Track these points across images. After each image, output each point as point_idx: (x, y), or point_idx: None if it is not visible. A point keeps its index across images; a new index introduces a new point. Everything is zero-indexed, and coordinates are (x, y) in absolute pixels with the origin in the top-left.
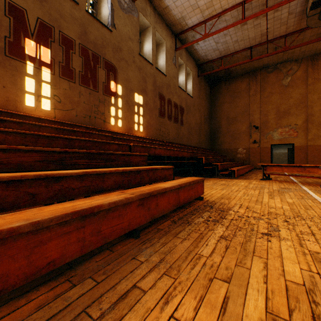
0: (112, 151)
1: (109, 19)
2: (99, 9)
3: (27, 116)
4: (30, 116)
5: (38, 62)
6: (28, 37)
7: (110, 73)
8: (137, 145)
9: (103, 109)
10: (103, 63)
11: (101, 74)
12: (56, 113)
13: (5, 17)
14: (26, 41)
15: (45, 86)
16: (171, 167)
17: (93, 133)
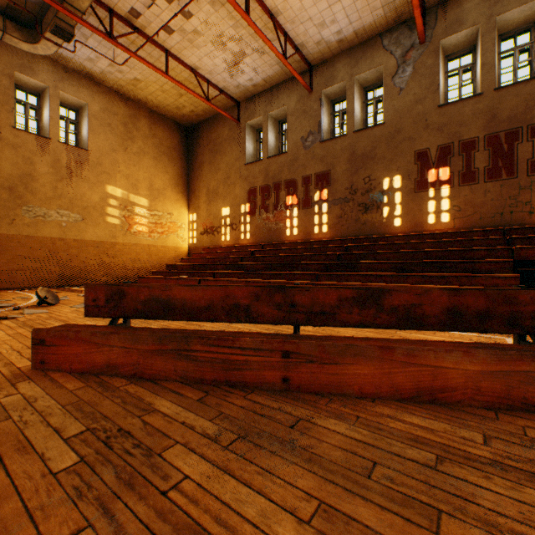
0: (447, 260)
1: None
2: None
3: (423, 234)
4: (424, 233)
5: (437, 184)
6: (430, 169)
7: None
8: (525, 247)
9: (527, 196)
10: (527, 133)
11: (521, 152)
12: (454, 223)
13: (414, 165)
14: (428, 173)
15: (444, 201)
16: (510, 275)
17: (472, 239)
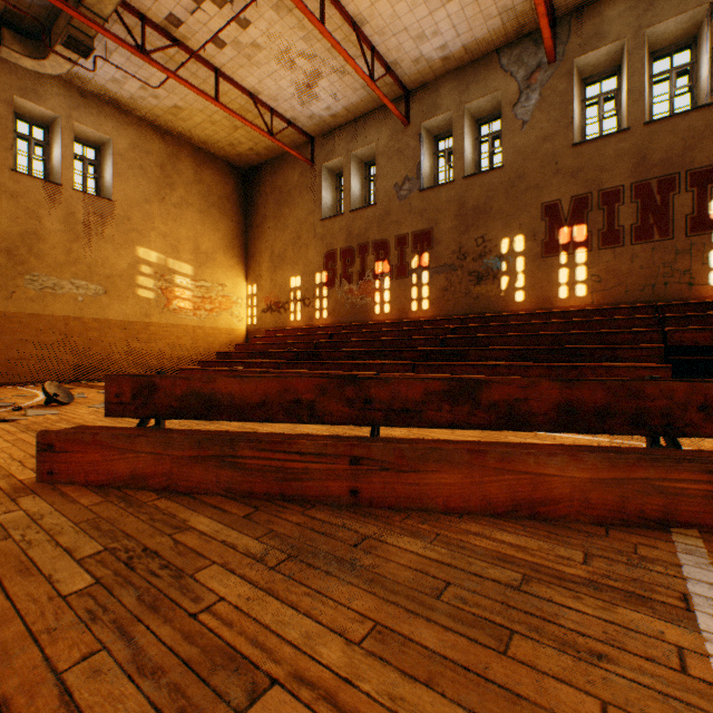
0: (580, 345)
1: (706, 83)
2: (697, 72)
3: (552, 312)
4: (553, 311)
5: (571, 247)
6: (561, 227)
7: (705, 188)
8: (681, 329)
9: (685, 263)
10: (685, 181)
11: (678, 205)
12: (593, 297)
13: (541, 222)
14: (559, 232)
15: (579, 269)
16: (659, 365)
17: (614, 319)
